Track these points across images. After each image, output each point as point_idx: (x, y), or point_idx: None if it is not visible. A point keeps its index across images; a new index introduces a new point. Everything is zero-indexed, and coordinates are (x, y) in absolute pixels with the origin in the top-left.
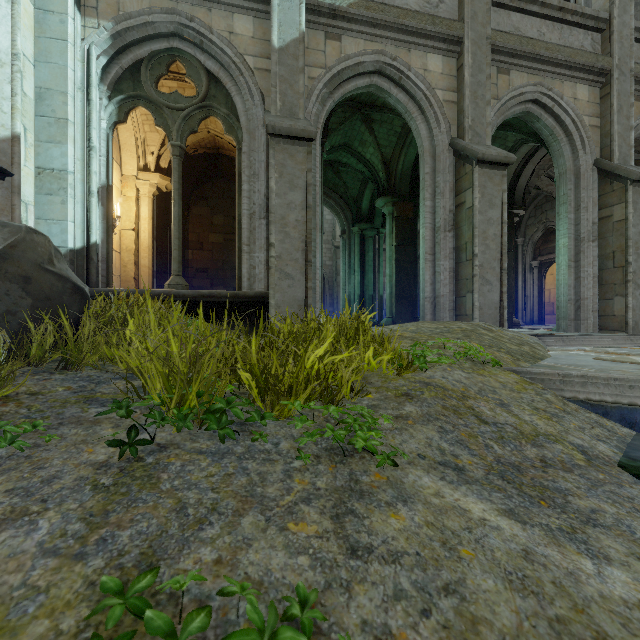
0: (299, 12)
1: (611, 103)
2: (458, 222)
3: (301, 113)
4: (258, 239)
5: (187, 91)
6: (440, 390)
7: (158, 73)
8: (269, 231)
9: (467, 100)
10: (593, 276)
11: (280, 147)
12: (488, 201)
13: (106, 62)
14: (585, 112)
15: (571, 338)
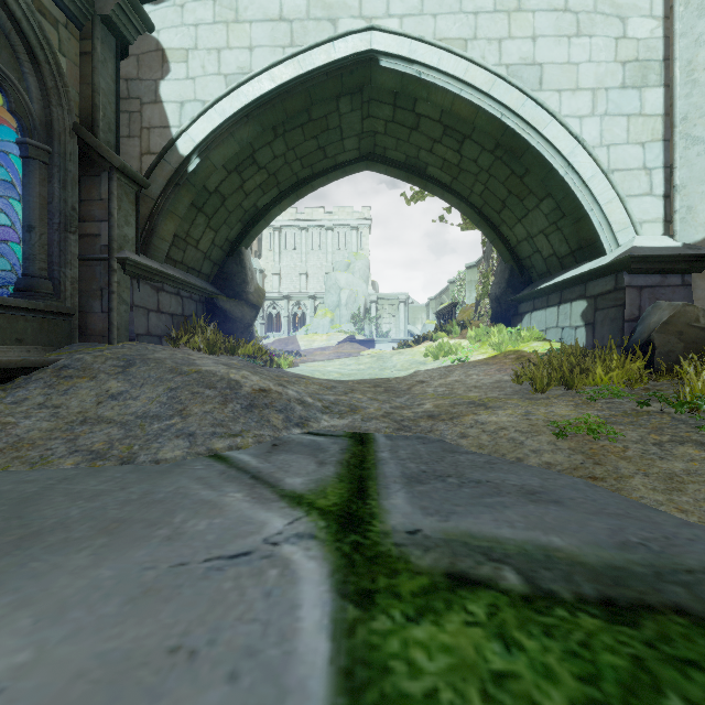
0: None
1: None
2: None
3: None
4: None
5: None
6: None
7: None
8: None
9: None
10: None
11: None
12: None
13: None
14: None
15: None
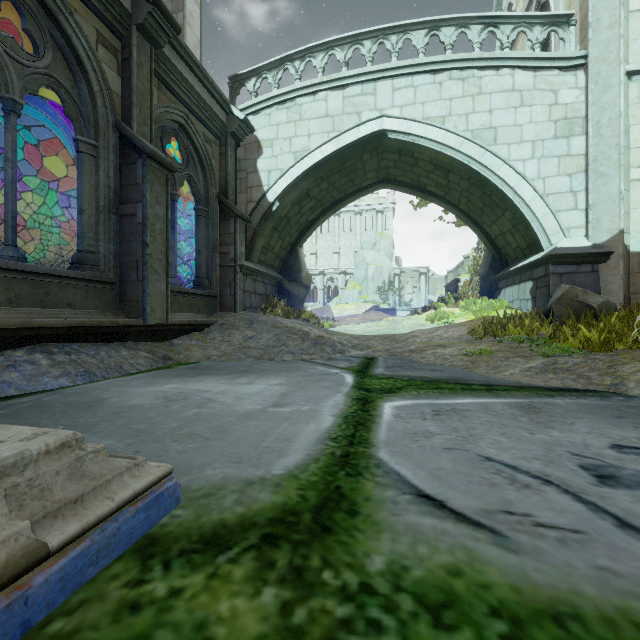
0: None
1: None
2: None
3: None
4: None
5: None
6: (639, 356)
7: None
8: None
9: None
10: None
11: None
12: None
13: None
14: None
15: None
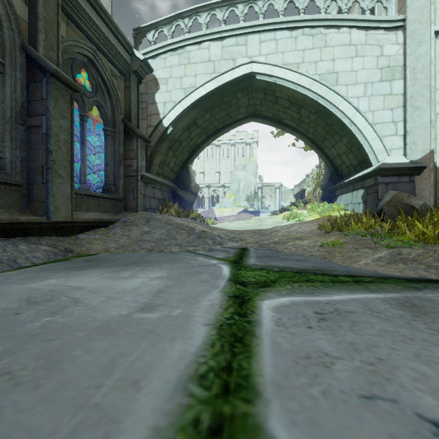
0: None
1: None
2: None
3: None
4: None
5: None
6: None
7: None
8: None
9: None
10: None
11: None
12: None
13: None
14: None
15: None
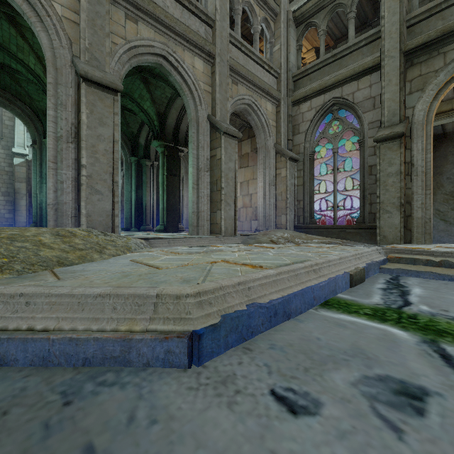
0: None
1: (215, 78)
2: (80, 135)
3: None
4: None
5: None
6: None
7: None
8: None
9: (83, 23)
10: (207, 196)
11: None
12: (98, 119)
13: None
14: (201, 79)
15: (177, 240)
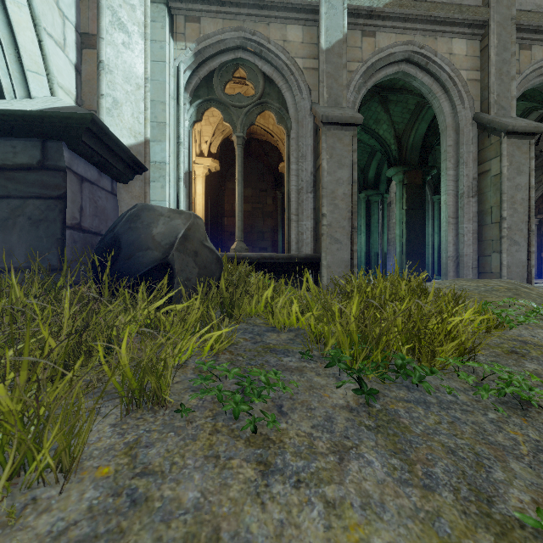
0: (342, 17)
1: None
2: (481, 188)
3: (344, 102)
4: (305, 210)
5: (236, 90)
6: (541, 348)
7: (226, 79)
8: (321, 204)
9: (492, 77)
10: None
11: (330, 133)
12: (516, 168)
13: (189, 75)
14: None
15: None
